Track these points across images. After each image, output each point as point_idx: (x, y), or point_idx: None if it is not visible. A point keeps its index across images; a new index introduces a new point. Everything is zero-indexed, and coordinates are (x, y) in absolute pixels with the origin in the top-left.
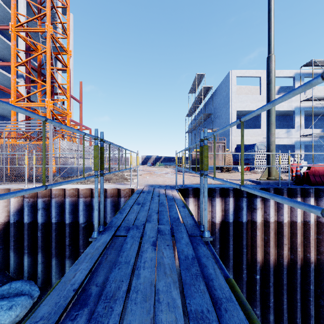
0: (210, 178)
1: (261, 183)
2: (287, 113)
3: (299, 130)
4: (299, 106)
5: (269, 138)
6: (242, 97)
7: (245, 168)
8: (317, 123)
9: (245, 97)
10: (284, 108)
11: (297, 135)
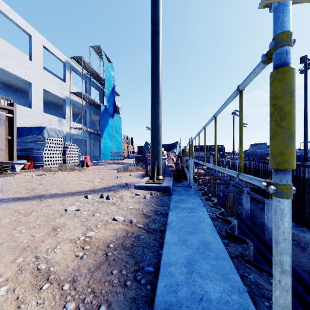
0: (36, 204)
1: (171, 188)
2: (53, 100)
3: (69, 122)
4: (69, 97)
5: (159, 117)
6: (2, 46)
7: (27, 165)
8: (72, 119)
9: (8, 50)
10: (57, 92)
11: (68, 127)
